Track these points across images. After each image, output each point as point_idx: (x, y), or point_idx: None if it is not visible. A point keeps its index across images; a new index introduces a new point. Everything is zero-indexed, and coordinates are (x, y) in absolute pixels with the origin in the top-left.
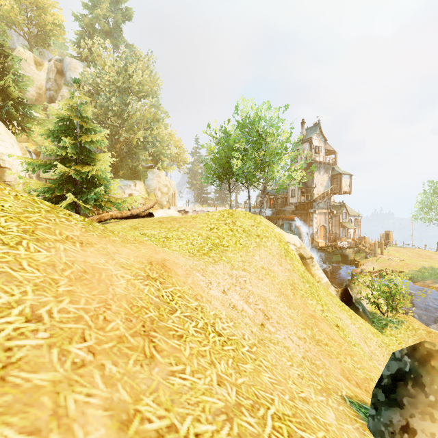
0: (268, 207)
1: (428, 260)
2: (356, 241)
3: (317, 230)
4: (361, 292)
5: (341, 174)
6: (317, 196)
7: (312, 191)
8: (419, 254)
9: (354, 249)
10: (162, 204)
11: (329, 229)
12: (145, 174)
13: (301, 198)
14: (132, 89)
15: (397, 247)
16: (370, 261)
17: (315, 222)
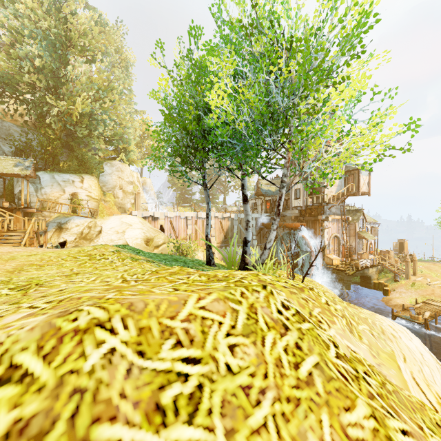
0: (264, 212)
1: None
2: (380, 257)
3: (328, 243)
4: None
5: (359, 170)
6: (331, 198)
7: (322, 192)
8: None
9: (378, 268)
10: (124, 207)
11: (343, 241)
12: (100, 166)
13: (308, 201)
14: (73, 43)
15: (423, 262)
16: (403, 286)
17: (326, 231)
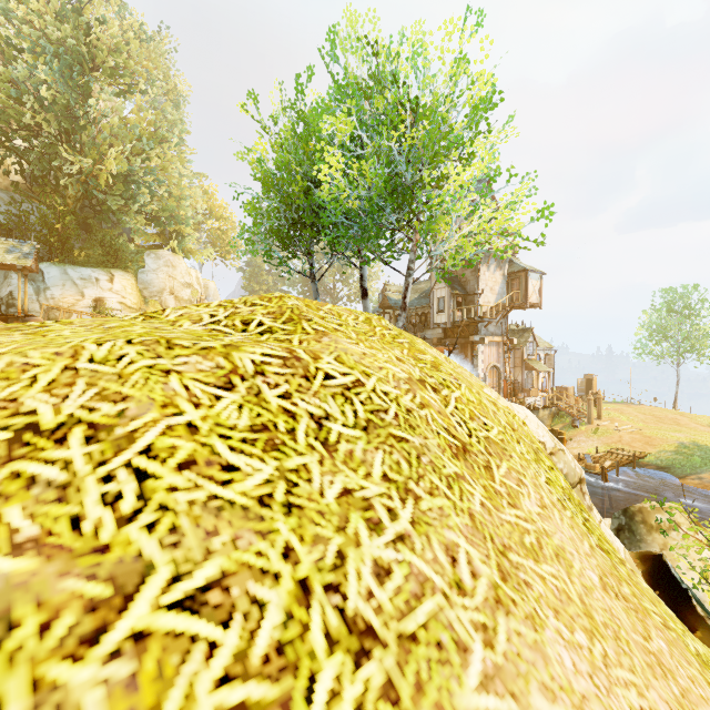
0: None
1: (678, 428)
2: (554, 396)
3: (484, 376)
4: (704, 572)
5: (527, 272)
6: (487, 311)
7: (476, 302)
8: (657, 417)
9: (552, 410)
10: None
11: (505, 373)
12: (138, 258)
13: (456, 315)
14: (99, 63)
15: (614, 403)
16: (583, 433)
17: (481, 359)
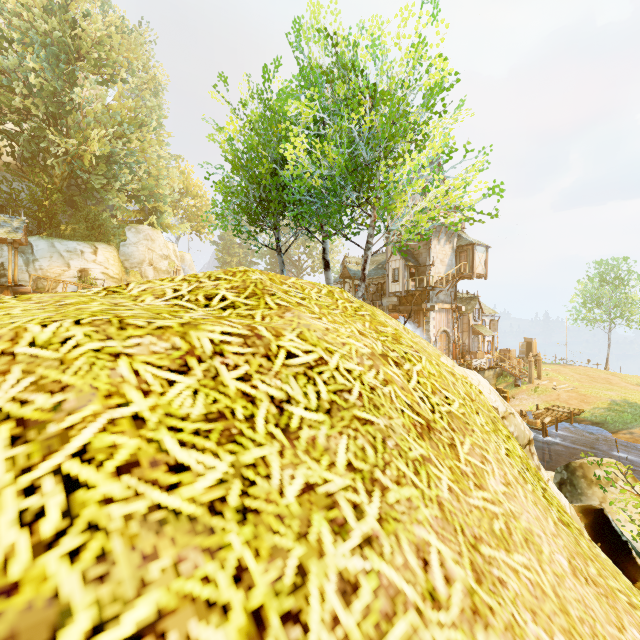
0: None
1: (610, 387)
2: (498, 358)
3: (435, 340)
4: None
5: (474, 245)
6: (438, 281)
7: (428, 273)
8: (590, 377)
9: (496, 370)
10: None
11: (454, 337)
12: (120, 232)
13: (410, 284)
14: (83, 54)
15: (552, 364)
16: (525, 392)
17: (432, 325)
